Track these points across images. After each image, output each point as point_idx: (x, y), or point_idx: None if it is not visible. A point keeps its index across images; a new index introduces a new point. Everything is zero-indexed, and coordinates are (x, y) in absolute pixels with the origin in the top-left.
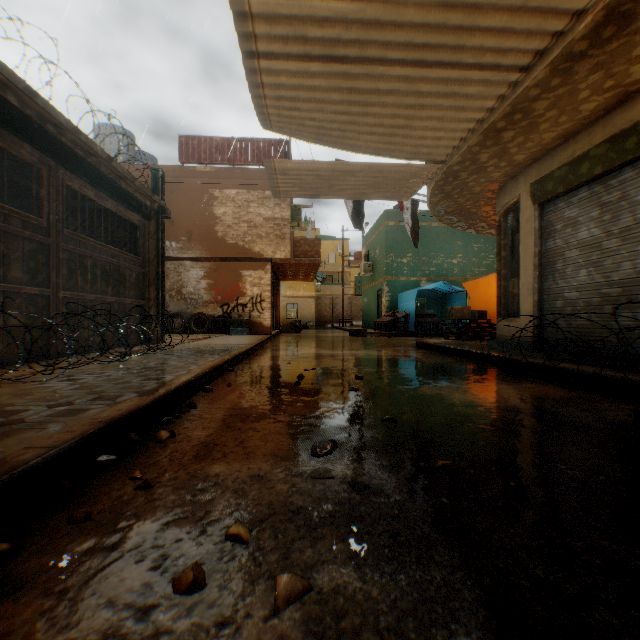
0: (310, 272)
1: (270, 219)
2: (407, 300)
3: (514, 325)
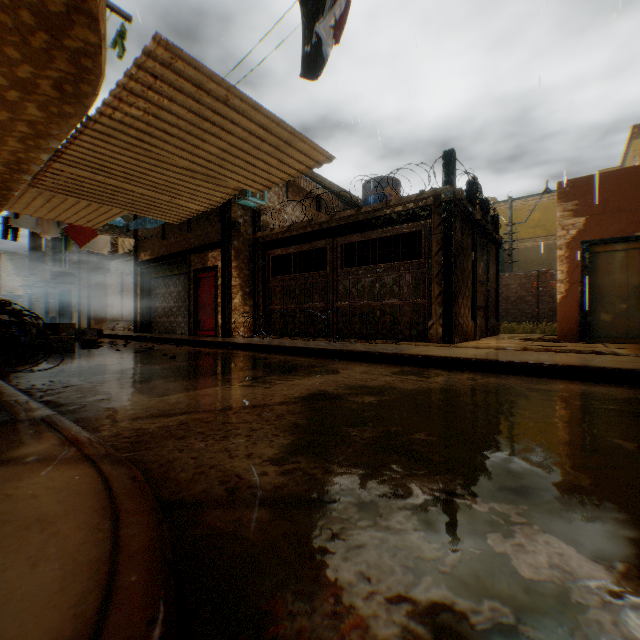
0: None
1: None
2: None
3: None
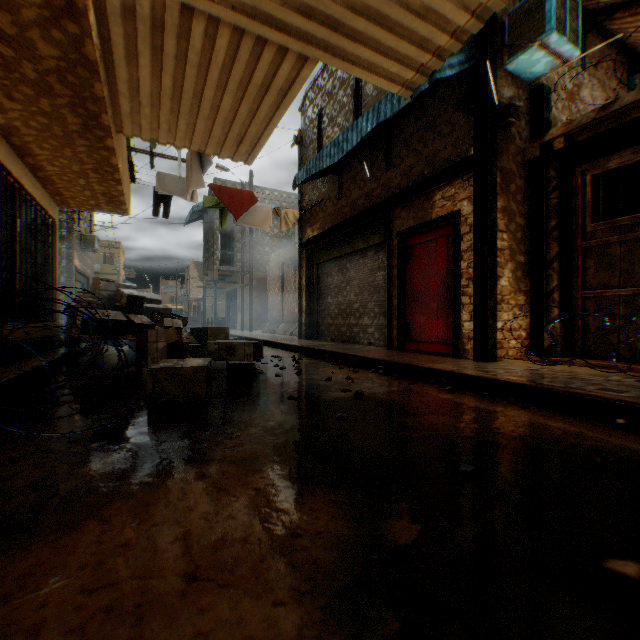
0: None
1: None
2: None
3: None
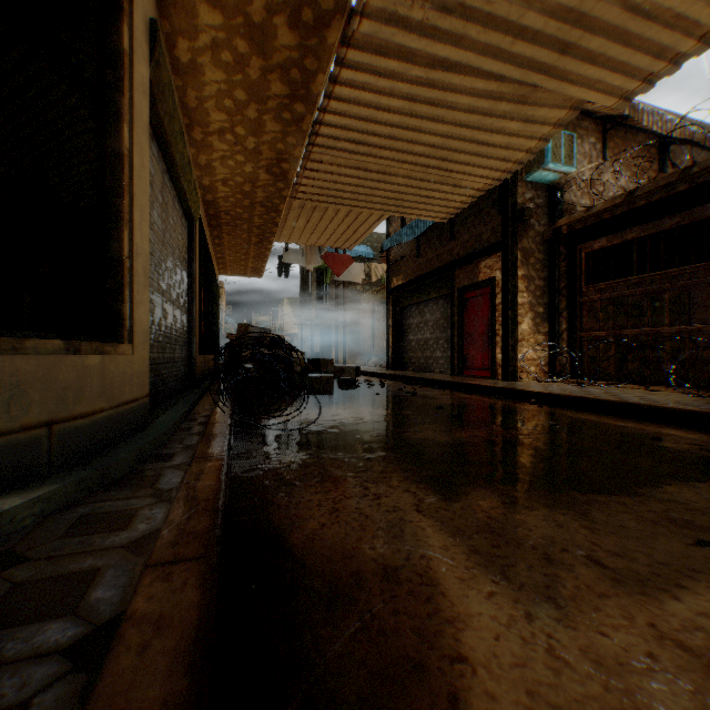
0: None
1: None
2: None
3: (124, 366)
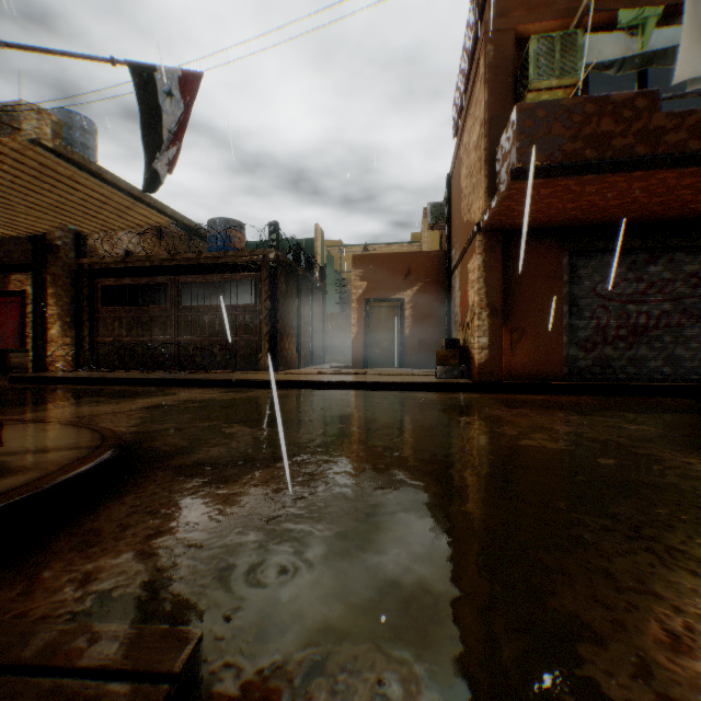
0: None
1: (477, 143)
2: None
3: None
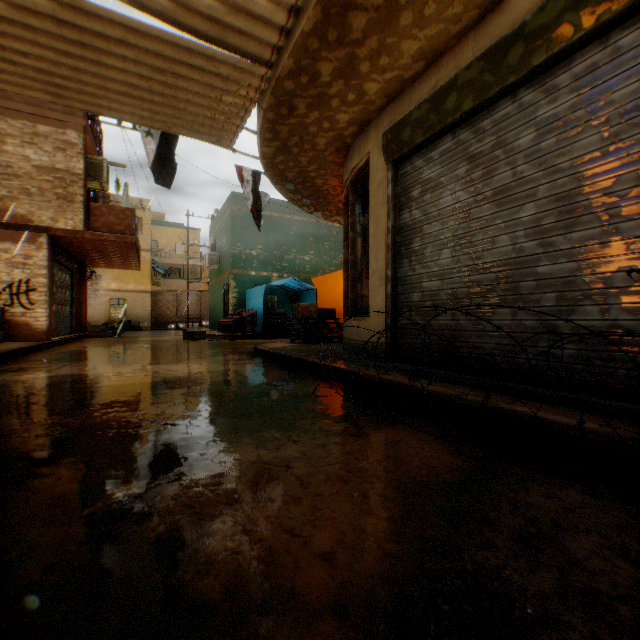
0: (127, 256)
1: (47, 169)
2: (255, 297)
3: (364, 326)
